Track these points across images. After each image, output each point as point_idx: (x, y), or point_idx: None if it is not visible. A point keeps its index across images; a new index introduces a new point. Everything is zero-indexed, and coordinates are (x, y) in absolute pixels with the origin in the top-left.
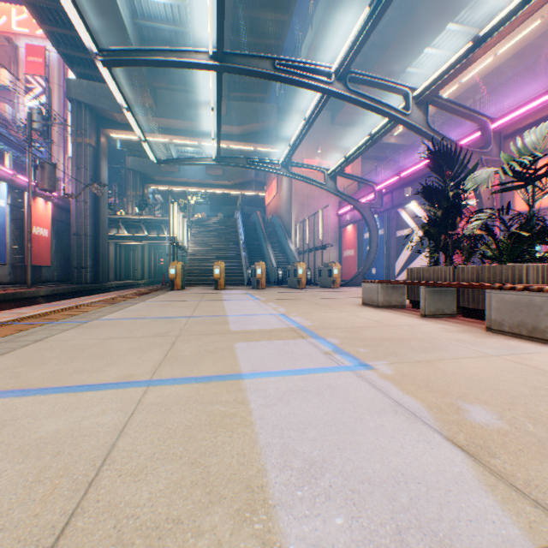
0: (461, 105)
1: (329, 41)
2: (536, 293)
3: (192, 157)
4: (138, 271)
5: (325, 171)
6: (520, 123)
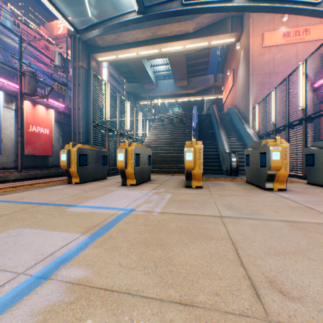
0: None
1: None
2: None
3: (164, 75)
4: None
5: None
6: None
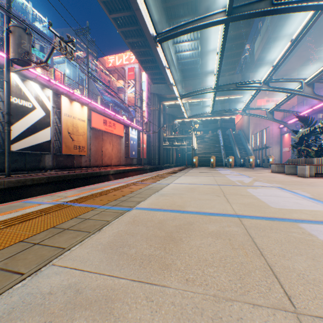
0: None
1: (269, 41)
2: (303, 166)
3: (195, 104)
4: (170, 160)
5: (266, 110)
6: None
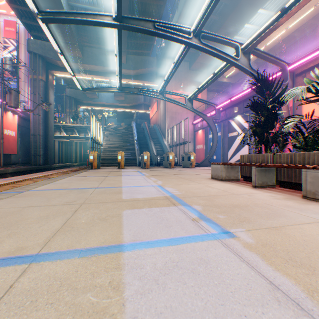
0: (270, 55)
1: (188, 19)
2: None
3: None
4: (73, 157)
5: (186, 97)
6: (305, 66)
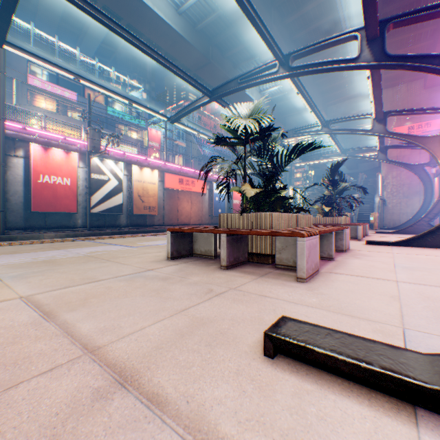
0: (418, 109)
1: (389, 47)
2: None
3: (319, 140)
4: None
5: (376, 148)
6: None
